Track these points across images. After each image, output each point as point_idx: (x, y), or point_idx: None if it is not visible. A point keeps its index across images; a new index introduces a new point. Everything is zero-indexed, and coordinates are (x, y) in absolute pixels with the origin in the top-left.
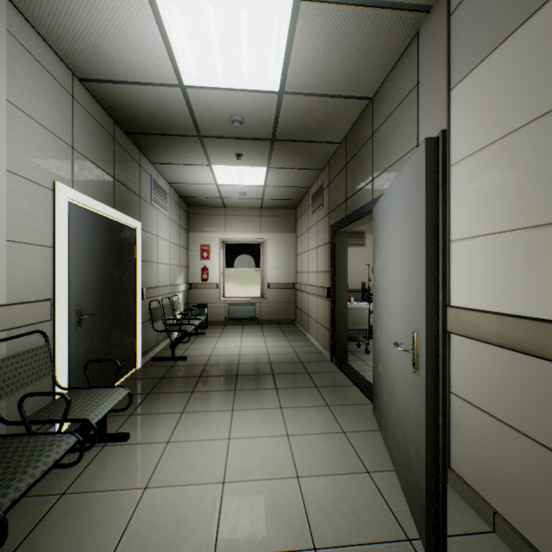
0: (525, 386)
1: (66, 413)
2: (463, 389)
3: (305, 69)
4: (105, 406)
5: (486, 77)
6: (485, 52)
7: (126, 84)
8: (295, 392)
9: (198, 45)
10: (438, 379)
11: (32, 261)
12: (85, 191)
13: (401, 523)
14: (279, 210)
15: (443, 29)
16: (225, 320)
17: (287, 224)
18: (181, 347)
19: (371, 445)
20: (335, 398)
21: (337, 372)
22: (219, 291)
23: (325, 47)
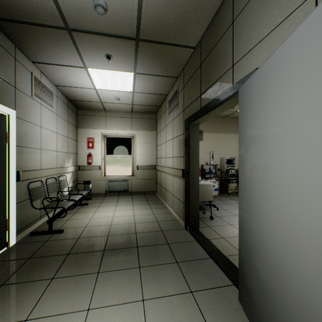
0: None
1: None
2: None
3: None
4: None
5: None
6: None
7: None
8: (157, 272)
9: None
10: None
11: None
12: None
13: None
14: (144, 114)
15: None
16: (105, 192)
17: (150, 124)
18: (64, 218)
19: None
20: (197, 278)
21: (192, 241)
22: (101, 171)
23: None
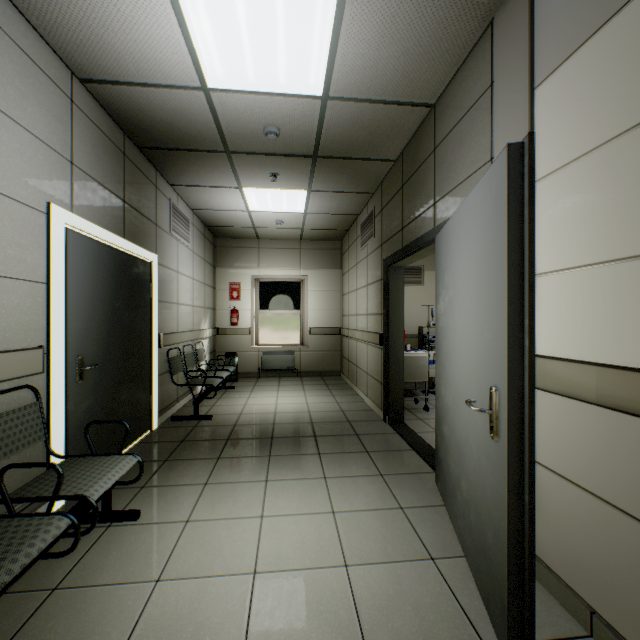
0: (633, 456)
1: (58, 489)
2: (550, 457)
3: (354, 68)
4: (109, 479)
5: (580, 70)
6: (579, 39)
7: (137, 86)
8: (342, 459)
9: (224, 36)
10: (524, 448)
11: (19, 300)
12: (88, 216)
13: (475, 625)
14: (321, 242)
15: (525, 15)
16: (258, 371)
17: (332, 259)
18: (206, 403)
19: (435, 524)
20: (390, 465)
21: (392, 433)
22: (251, 337)
23: (379, 39)
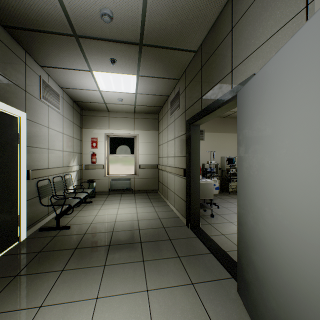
0: None
1: None
2: None
3: None
4: None
5: None
6: None
7: None
8: (160, 266)
9: None
10: None
11: None
12: None
13: None
14: (146, 115)
15: None
16: (109, 191)
17: (152, 124)
18: (70, 215)
19: None
20: (198, 271)
21: (193, 237)
22: (104, 170)
23: None
